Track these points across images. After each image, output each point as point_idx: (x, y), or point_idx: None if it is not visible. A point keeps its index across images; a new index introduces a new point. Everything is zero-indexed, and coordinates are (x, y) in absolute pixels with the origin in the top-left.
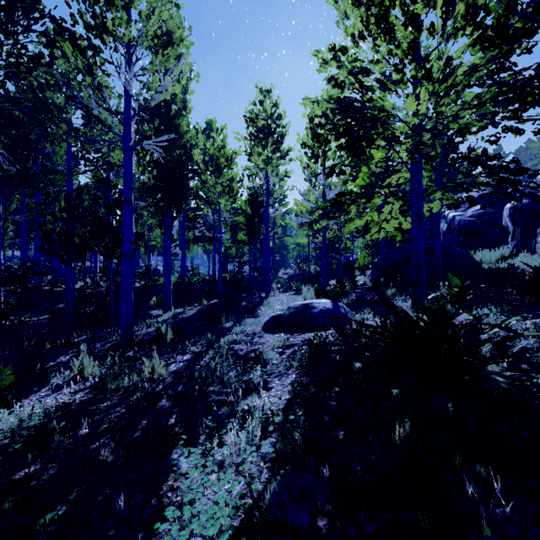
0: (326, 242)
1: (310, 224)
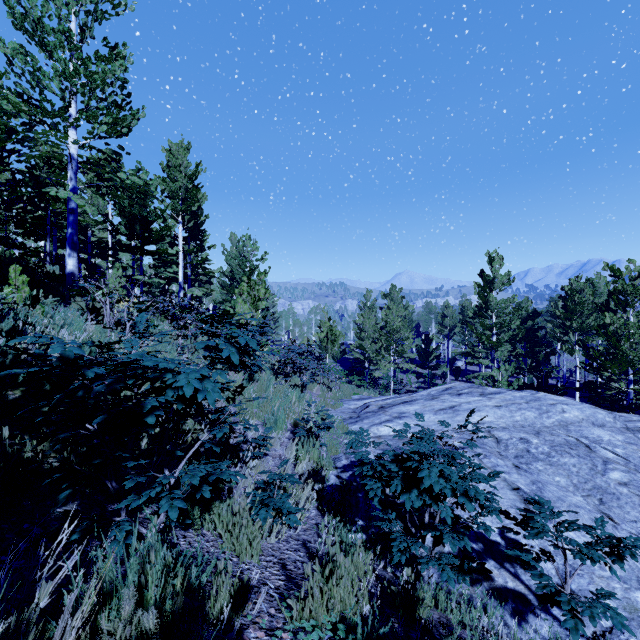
0: None
1: None
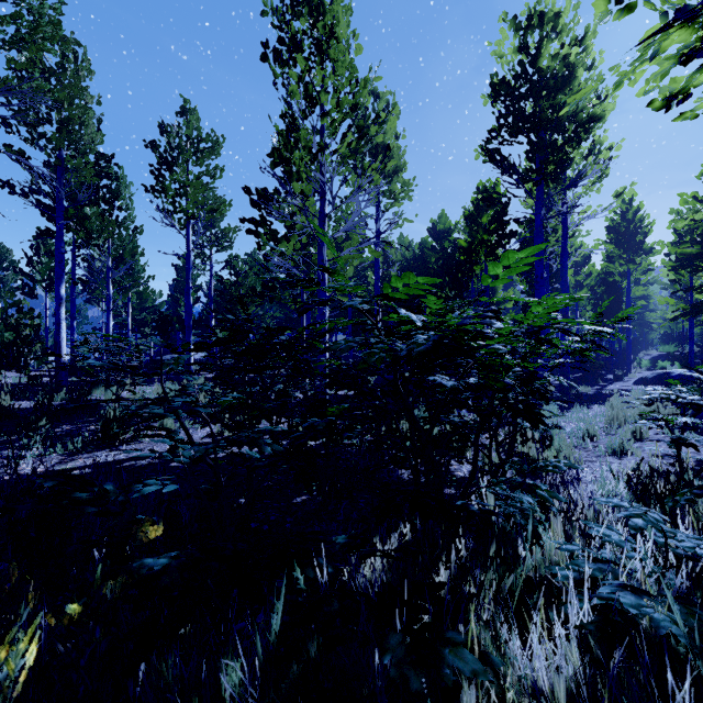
0: (692, 328)
1: (670, 321)
